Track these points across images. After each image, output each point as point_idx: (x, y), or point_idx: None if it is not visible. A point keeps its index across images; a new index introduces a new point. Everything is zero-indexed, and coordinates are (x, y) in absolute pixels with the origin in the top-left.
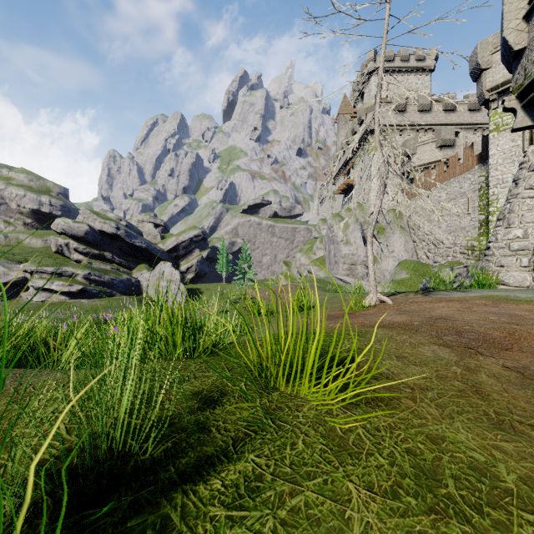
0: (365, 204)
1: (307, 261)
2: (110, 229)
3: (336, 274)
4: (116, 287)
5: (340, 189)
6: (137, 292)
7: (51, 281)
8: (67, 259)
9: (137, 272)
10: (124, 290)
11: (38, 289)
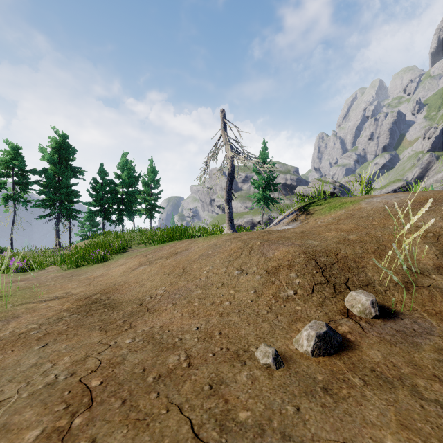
0: None
1: None
2: (329, 189)
3: None
4: None
5: None
6: None
7: None
8: None
9: None
10: None
11: None
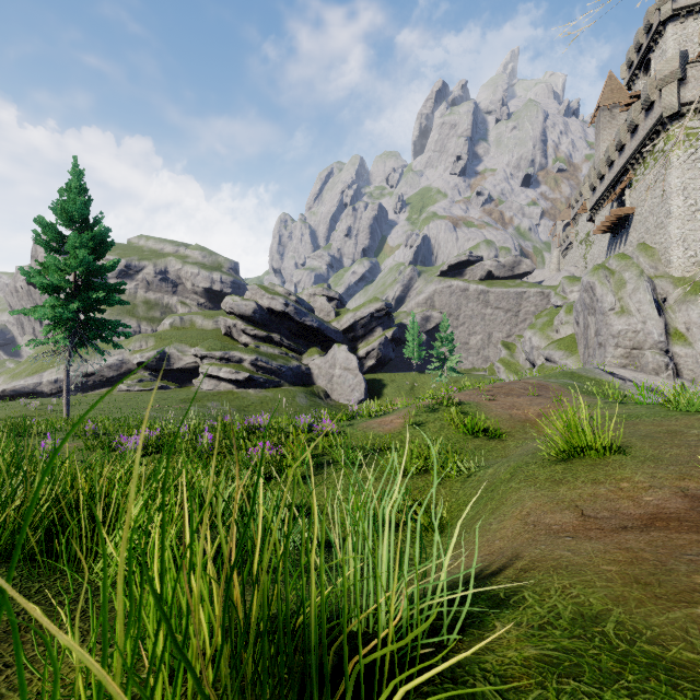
0: (658, 245)
1: (543, 343)
2: (278, 306)
3: (600, 363)
4: (284, 375)
5: (605, 226)
6: (307, 382)
7: (219, 367)
8: (235, 342)
9: (307, 357)
10: (293, 380)
11: (207, 375)
